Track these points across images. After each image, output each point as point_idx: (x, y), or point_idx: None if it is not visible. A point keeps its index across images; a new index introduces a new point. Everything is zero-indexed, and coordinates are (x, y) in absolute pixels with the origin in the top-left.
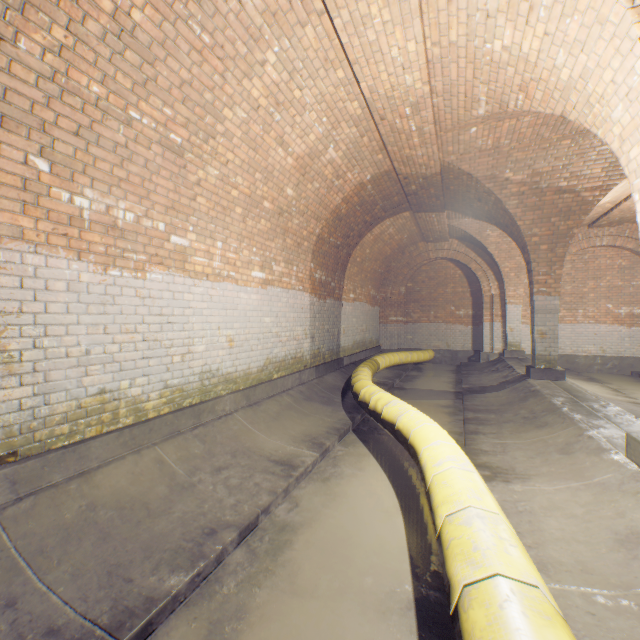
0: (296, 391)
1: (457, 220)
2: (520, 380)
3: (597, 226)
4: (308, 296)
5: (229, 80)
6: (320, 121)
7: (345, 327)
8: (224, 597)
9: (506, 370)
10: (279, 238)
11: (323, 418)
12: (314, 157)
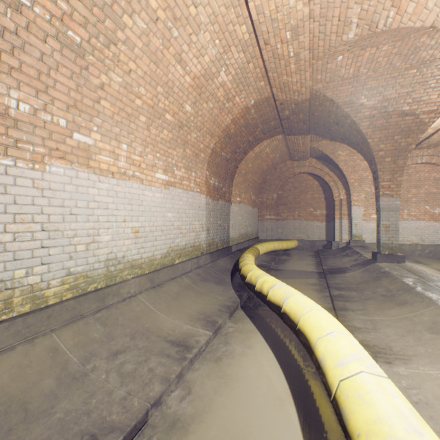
0: (194, 273)
1: (317, 142)
2: (369, 263)
3: (419, 148)
4: (204, 197)
5: None
6: (213, 43)
7: (233, 223)
8: None
9: (355, 255)
10: (180, 148)
11: (216, 296)
12: (208, 78)
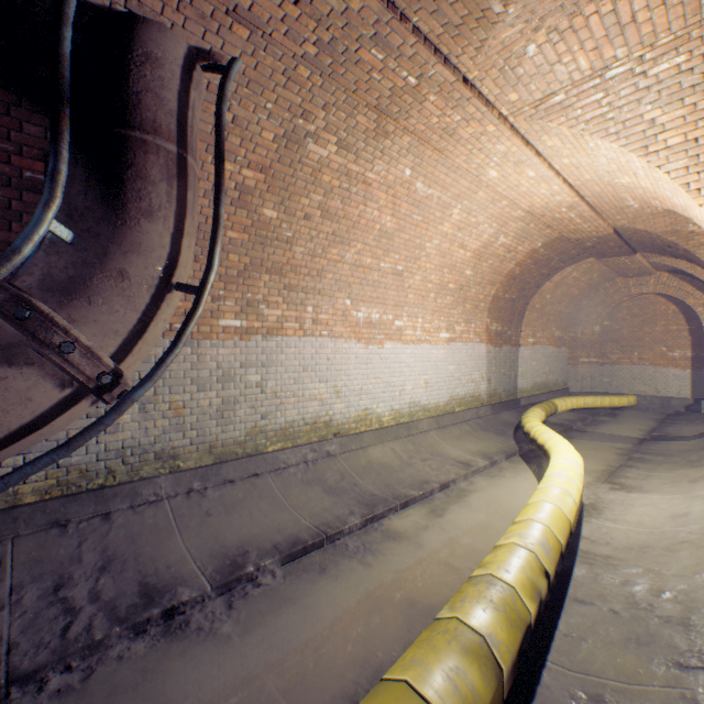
0: (473, 422)
1: (657, 257)
2: None
3: None
4: (484, 346)
5: (430, 230)
6: (491, 227)
7: (522, 370)
8: (435, 504)
9: None
10: (459, 306)
11: (494, 443)
12: (487, 246)
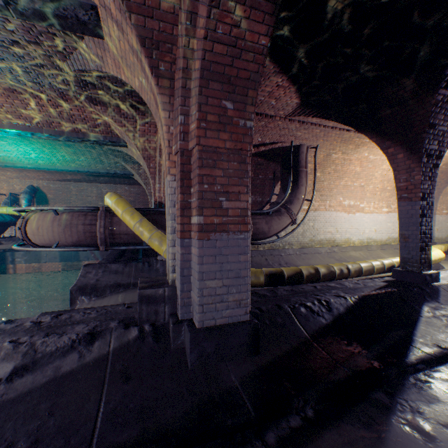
0: None
1: None
2: None
3: None
4: None
5: (376, 169)
6: None
7: (438, 228)
8: None
9: None
10: (393, 196)
11: None
12: None
